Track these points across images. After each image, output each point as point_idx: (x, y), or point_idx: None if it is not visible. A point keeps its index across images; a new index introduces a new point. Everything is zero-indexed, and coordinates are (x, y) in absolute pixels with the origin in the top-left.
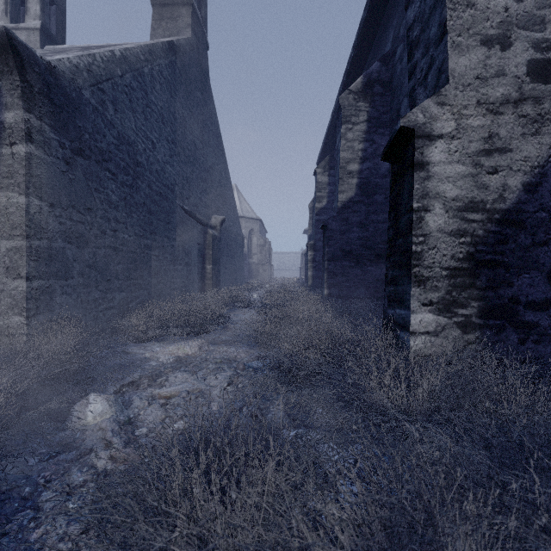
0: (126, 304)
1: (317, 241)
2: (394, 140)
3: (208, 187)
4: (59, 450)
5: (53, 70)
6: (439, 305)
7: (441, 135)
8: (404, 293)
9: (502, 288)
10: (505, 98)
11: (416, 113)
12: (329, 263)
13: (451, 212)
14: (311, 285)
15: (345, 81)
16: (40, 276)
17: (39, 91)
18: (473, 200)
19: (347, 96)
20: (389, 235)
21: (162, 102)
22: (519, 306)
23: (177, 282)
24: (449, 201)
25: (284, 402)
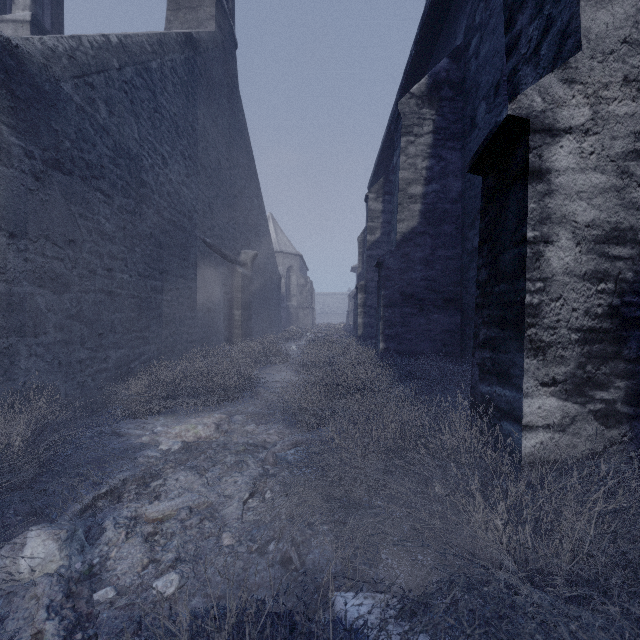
0: (127, 364)
1: (369, 281)
2: (493, 140)
3: (237, 215)
4: None
5: (15, 50)
6: (566, 384)
7: (569, 128)
8: (510, 364)
9: None
10: None
11: (531, 95)
12: (385, 309)
13: (584, 244)
14: (361, 334)
15: (404, 86)
16: None
17: None
18: (618, 226)
19: (408, 101)
20: (480, 277)
21: (176, 108)
22: None
23: (197, 333)
24: (582, 228)
25: (333, 537)
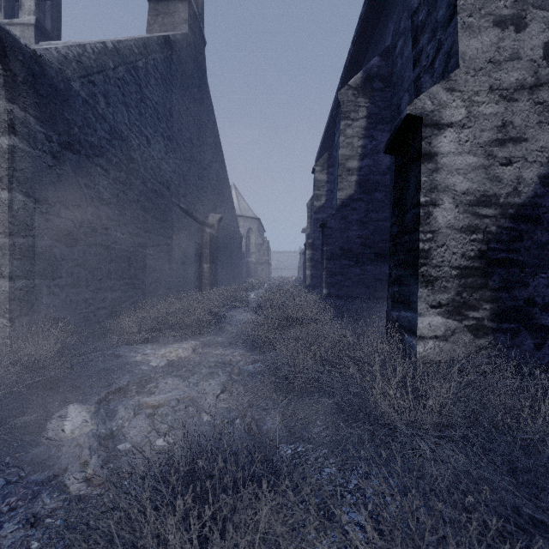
0: (119, 304)
1: (315, 240)
2: (399, 130)
3: (205, 185)
4: (31, 470)
5: (39, 59)
6: (448, 307)
7: (450, 124)
8: (410, 294)
9: (516, 289)
10: (520, 83)
11: (423, 99)
12: (328, 261)
13: (461, 206)
14: (309, 284)
15: (344, 77)
16: (24, 276)
17: (23, 81)
18: (486, 193)
19: (346, 92)
20: (393, 232)
21: (157, 98)
22: (535, 309)
23: (173, 282)
24: (460, 195)
25: (281, 413)
